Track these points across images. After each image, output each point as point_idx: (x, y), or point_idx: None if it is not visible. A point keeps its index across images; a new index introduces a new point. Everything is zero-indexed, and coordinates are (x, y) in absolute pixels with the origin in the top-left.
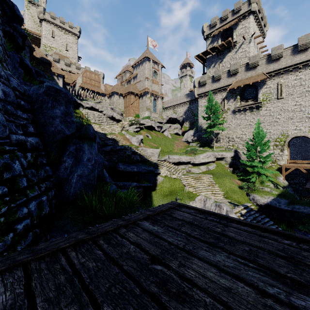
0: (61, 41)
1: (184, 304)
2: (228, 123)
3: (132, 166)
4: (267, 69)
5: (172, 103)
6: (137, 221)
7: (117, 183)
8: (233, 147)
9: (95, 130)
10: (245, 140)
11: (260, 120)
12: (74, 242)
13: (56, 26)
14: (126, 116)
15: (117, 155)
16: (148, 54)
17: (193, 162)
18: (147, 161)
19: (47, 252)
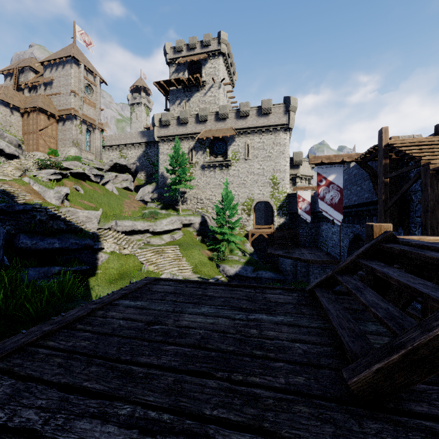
0: None
1: (186, 338)
2: (196, 180)
3: (50, 239)
4: (236, 125)
5: (119, 141)
6: (112, 301)
7: None
8: (202, 210)
9: None
10: (215, 202)
11: (230, 180)
12: (42, 335)
13: None
14: (29, 150)
15: (15, 221)
16: (77, 52)
17: (154, 229)
18: (80, 230)
19: (9, 350)
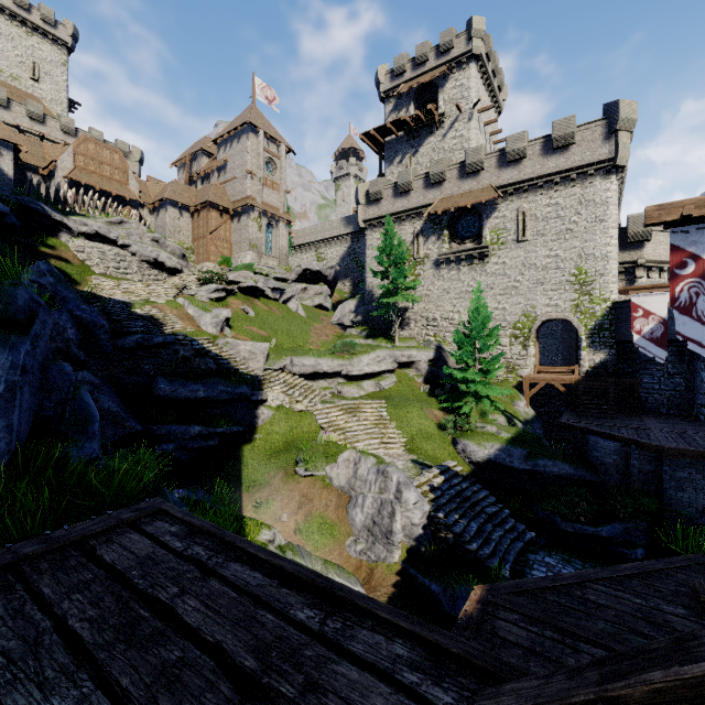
0: (17, 52)
1: None
2: (426, 287)
3: (193, 385)
4: (498, 180)
5: (314, 236)
6: None
7: (151, 428)
8: (436, 338)
9: (39, 299)
10: (458, 324)
11: (487, 283)
12: None
13: (3, 10)
14: (199, 261)
15: (155, 359)
16: (255, 116)
17: (348, 372)
18: (234, 371)
19: None
